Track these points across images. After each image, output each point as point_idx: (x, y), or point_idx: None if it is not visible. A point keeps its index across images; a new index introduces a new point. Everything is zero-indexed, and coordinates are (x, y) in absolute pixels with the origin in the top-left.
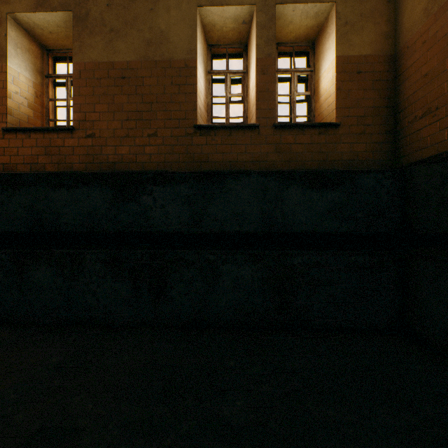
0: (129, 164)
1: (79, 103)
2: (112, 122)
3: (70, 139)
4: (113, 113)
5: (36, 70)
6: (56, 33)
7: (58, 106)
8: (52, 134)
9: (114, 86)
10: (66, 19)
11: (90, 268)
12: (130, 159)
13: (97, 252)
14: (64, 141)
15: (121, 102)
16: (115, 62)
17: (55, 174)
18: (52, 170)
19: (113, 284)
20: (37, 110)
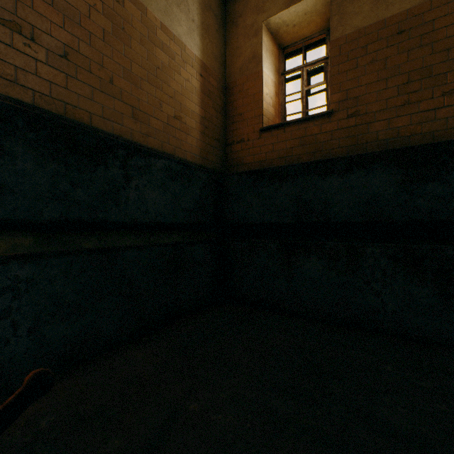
0: (408, 138)
1: (338, 82)
2: (382, 92)
3: (327, 124)
4: (384, 81)
5: (275, 70)
6: (299, 24)
7: (287, 102)
8: (307, 123)
9: (385, 48)
10: (316, 1)
11: (371, 264)
12: (410, 132)
13: (381, 245)
14: (320, 127)
15: (396, 64)
16: (387, 18)
17: (324, 161)
18: (306, 160)
19: (406, 286)
20: (276, 109)
